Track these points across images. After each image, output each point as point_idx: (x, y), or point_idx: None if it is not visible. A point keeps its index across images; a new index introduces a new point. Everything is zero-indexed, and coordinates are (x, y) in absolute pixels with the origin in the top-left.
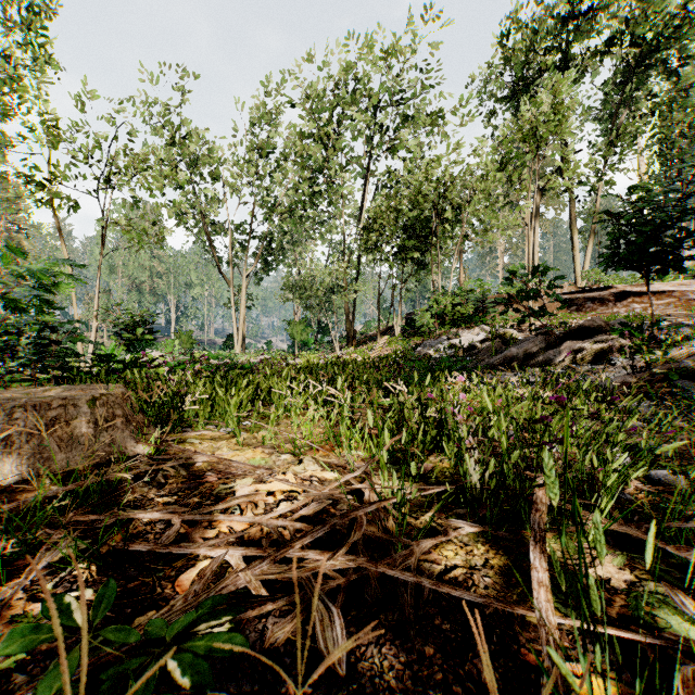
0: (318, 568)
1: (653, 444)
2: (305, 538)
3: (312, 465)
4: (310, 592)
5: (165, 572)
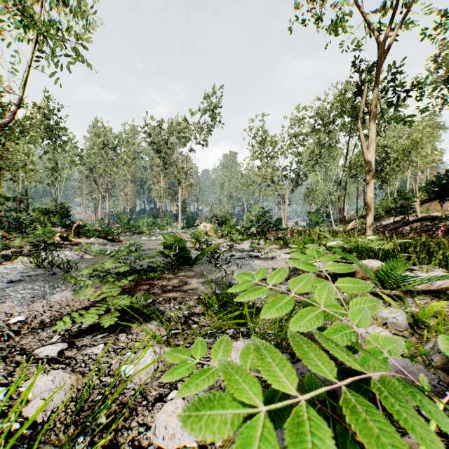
0: None
1: None
2: None
3: None
4: None
5: None
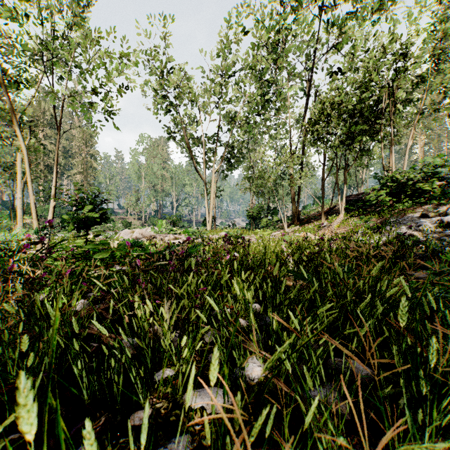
0: None
1: None
2: None
3: None
4: None
5: None
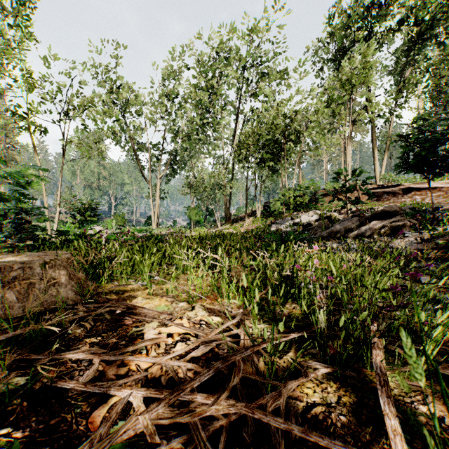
0: (204, 413)
1: (446, 296)
2: (194, 381)
3: (201, 311)
4: (197, 439)
5: (82, 408)
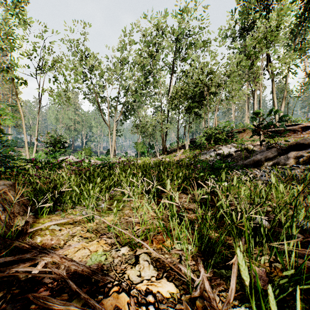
0: None
1: None
2: None
3: (147, 268)
4: None
5: None
